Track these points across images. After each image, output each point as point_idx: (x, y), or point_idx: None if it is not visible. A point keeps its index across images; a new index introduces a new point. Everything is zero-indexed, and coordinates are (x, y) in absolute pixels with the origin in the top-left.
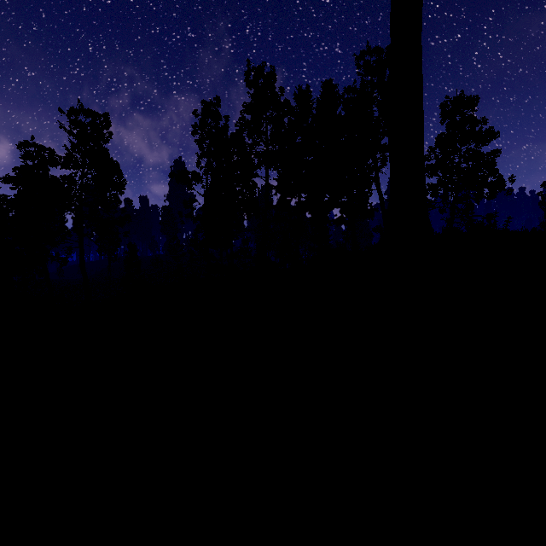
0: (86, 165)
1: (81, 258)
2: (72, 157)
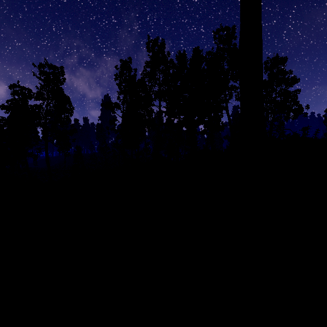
0: (49, 98)
1: (46, 154)
2: (41, 93)
